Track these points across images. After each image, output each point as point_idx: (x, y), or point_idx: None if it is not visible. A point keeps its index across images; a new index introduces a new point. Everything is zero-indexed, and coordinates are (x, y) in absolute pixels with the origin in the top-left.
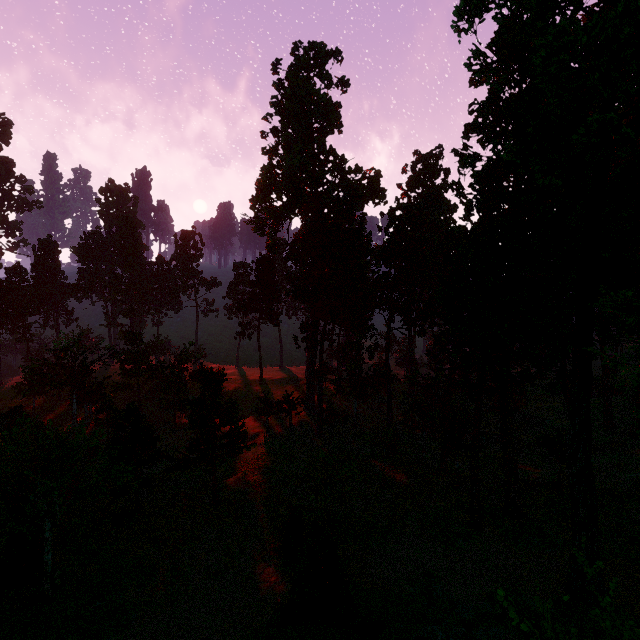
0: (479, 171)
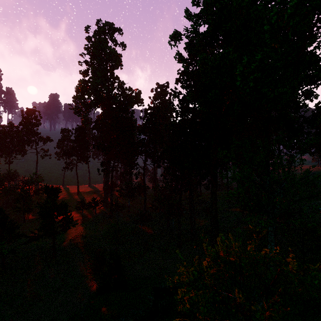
0: (181, 99)
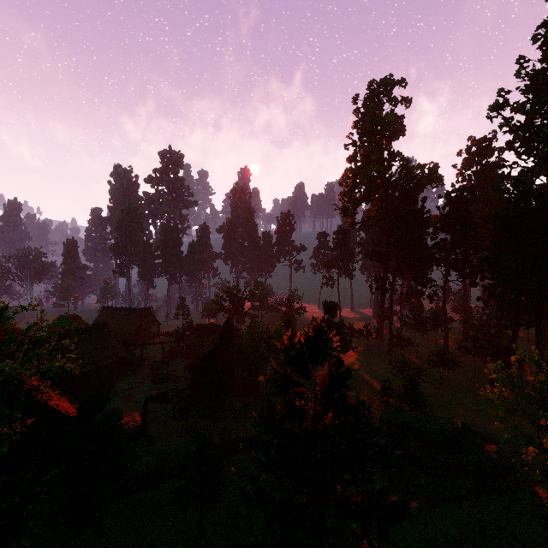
0: (515, 176)
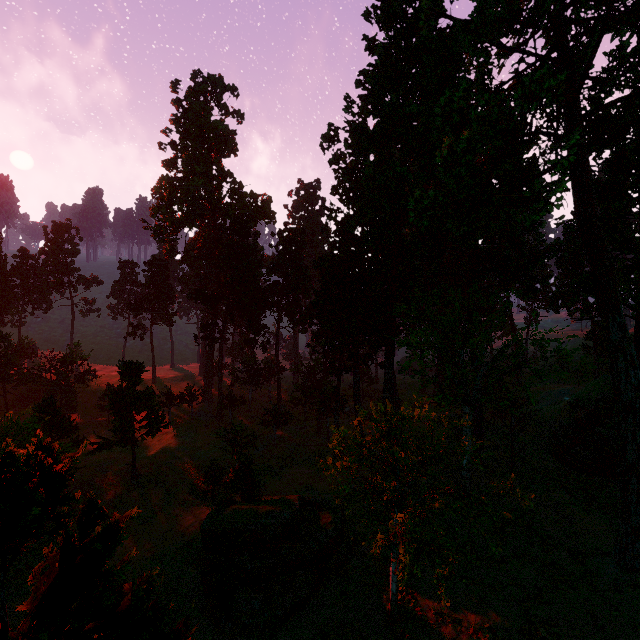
0: (340, 222)
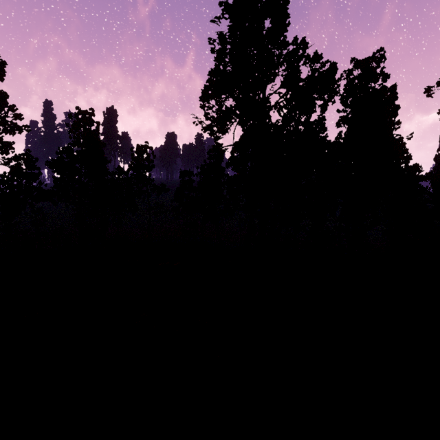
0: None
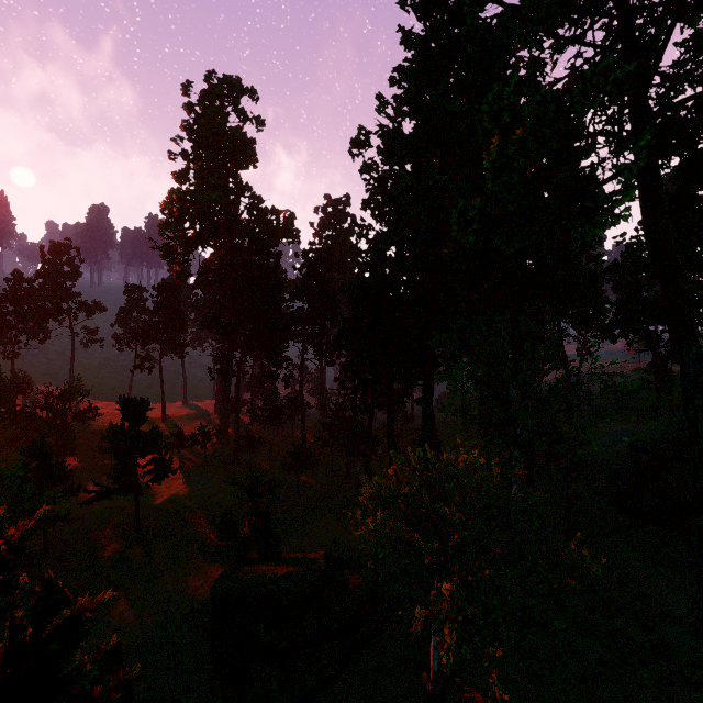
0: (371, 240)
